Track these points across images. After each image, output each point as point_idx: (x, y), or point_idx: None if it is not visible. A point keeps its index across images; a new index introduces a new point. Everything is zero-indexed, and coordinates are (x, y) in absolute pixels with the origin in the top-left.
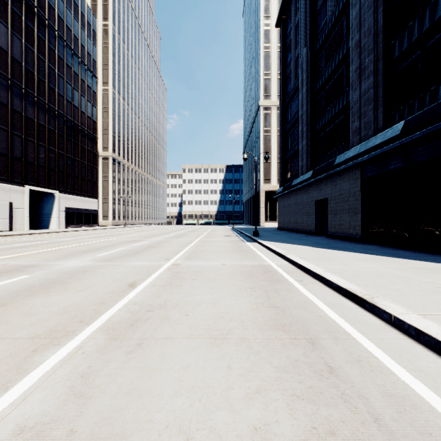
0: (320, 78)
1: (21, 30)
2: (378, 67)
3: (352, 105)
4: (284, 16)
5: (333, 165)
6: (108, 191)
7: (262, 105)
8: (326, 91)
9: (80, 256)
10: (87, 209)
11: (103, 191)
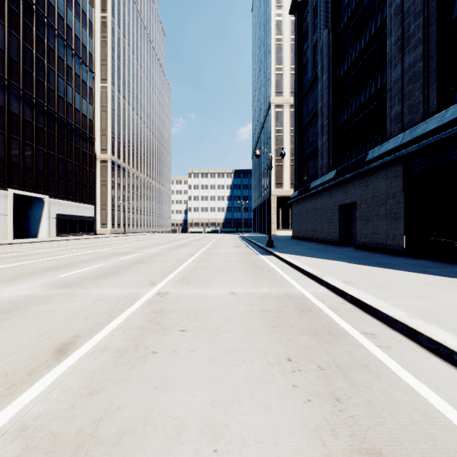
0: (345, 62)
1: (3, 14)
2: (430, 33)
3: (390, 87)
4: (300, 0)
5: (363, 162)
6: (107, 197)
7: (274, 103)
8: (353, 77)
9: (35, 278)
10: (82, 215)
11: (101, 197)
